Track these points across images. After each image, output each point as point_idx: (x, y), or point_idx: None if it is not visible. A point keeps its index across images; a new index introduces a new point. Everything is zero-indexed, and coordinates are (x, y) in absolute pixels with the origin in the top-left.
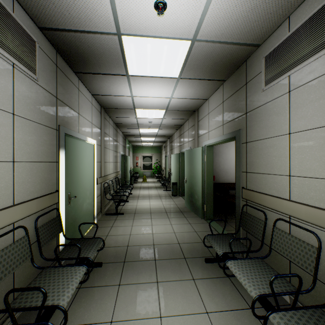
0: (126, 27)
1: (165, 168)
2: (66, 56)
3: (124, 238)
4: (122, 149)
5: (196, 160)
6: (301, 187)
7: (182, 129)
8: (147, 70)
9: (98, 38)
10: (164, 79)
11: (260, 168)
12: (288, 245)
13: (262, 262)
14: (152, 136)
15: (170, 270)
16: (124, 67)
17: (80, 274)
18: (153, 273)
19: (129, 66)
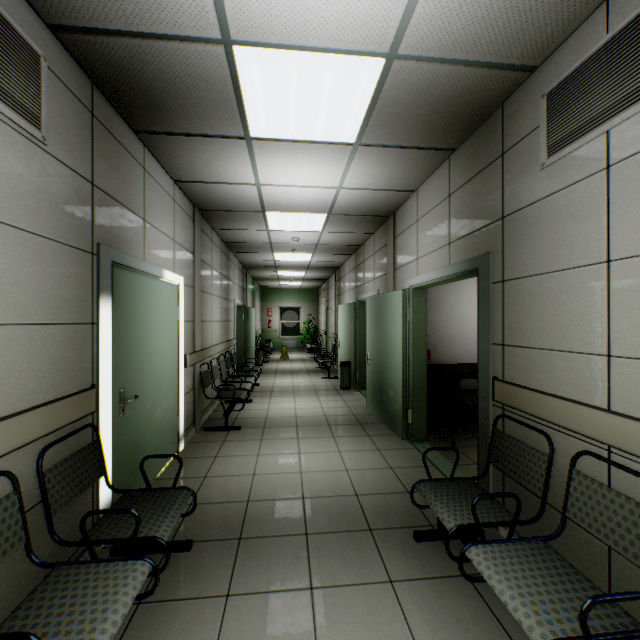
0: (243, 25)
1: (325, 332)
2: (113, 93)
3: (241, 484)
4: (240, 294)
5: (390, 318)
6: (639, 383)
7: (361, 254)
8: (289, 127)
9: (181, 52)
10: (326, 148)
11: (536, 337)
12: (608, 514)
13: (547, 551)
14: (300, 268)
15: (340, 559)
16: (239, 120)
17: (136, 582)
18: (302, 566)
19: (250, 117)
